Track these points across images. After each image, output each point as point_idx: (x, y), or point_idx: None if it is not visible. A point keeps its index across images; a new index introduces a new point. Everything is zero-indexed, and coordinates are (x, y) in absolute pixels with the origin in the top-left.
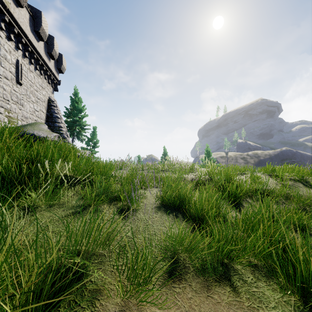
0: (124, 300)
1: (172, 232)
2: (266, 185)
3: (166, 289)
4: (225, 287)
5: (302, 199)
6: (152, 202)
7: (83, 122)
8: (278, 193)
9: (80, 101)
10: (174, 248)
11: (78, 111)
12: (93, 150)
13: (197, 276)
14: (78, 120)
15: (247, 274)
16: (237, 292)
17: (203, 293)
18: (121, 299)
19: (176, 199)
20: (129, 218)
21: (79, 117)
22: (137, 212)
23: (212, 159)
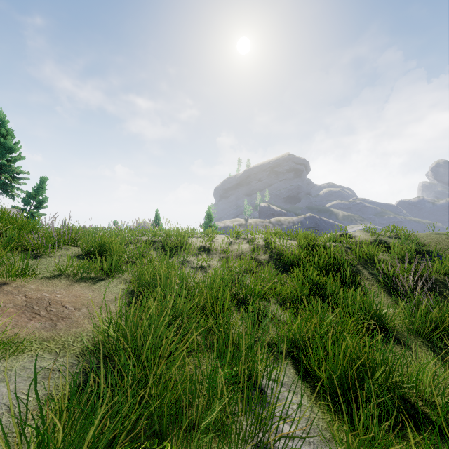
0: (4, 280)
1: (74, 266)
2: (210, 241)
3: (40, 281)
4: (89, 284)
5: (225, 249)
6: (74, 253)
7: (15, 168)
8: (216, 248)
9: (10, 134)
10: (64, 270)
11: (5, 150)
12: (34, 212)
13: (71, 280)
14: (6, 163)
15: (116, 282)
16: (95, 285)
17: (68, 284)
18: (2, 280)
19: (99, 250)
20: (37, 259)
21: (8, 159)
22: (49, 257)
23: (213, 225)
